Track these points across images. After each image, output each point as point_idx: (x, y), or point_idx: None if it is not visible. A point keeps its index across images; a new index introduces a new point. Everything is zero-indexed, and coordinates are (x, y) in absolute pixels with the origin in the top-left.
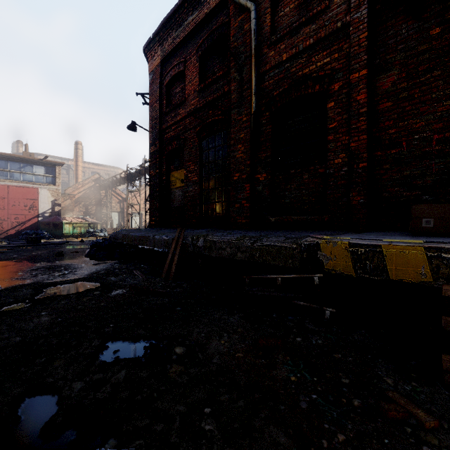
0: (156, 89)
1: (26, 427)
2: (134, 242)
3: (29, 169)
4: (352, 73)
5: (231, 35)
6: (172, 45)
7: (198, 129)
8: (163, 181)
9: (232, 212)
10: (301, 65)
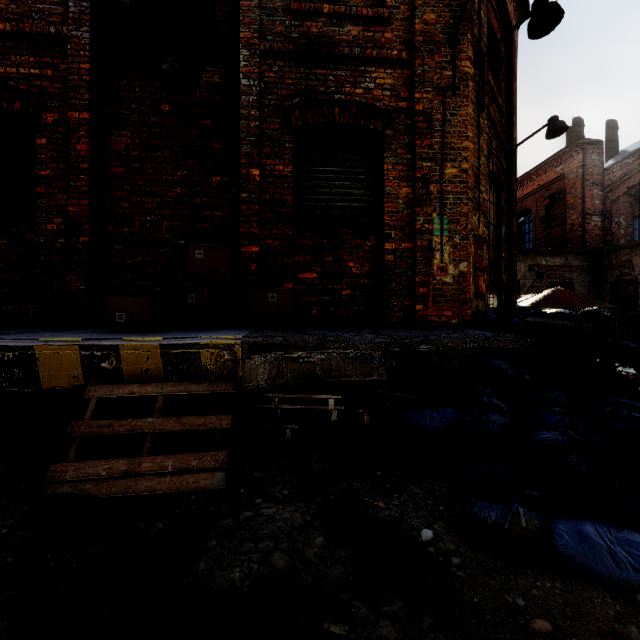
0: None
1: None
2: None
3: None
4: (71, 109)
5: None
6: None
7: None
8: None
9: None
10: None
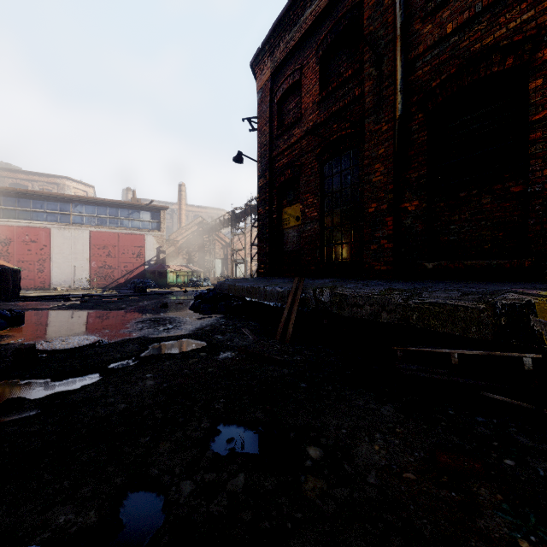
0: (265, 109)
1: (127, 538)
2: (242, 294)
3: (136, 215)
4: None
5: (365, 18)
6: (285, 51)
7: (318, 151)
8: (274, 219)
9: (366, 256)
10: (478, 33)
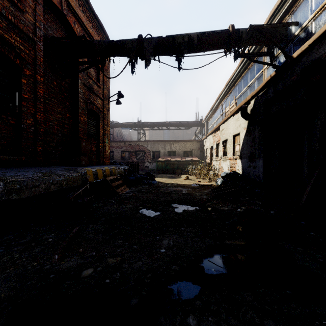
0: None
1: (181, 210)
2: None
3: None
4: (38, 74)
5: None
6: None
7: None
8: None
9: None
10: (2, 25)
